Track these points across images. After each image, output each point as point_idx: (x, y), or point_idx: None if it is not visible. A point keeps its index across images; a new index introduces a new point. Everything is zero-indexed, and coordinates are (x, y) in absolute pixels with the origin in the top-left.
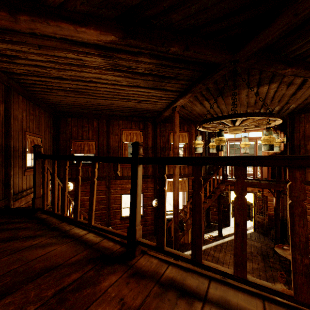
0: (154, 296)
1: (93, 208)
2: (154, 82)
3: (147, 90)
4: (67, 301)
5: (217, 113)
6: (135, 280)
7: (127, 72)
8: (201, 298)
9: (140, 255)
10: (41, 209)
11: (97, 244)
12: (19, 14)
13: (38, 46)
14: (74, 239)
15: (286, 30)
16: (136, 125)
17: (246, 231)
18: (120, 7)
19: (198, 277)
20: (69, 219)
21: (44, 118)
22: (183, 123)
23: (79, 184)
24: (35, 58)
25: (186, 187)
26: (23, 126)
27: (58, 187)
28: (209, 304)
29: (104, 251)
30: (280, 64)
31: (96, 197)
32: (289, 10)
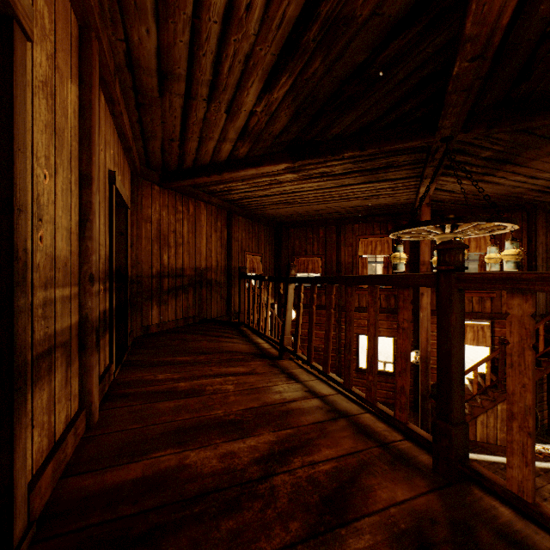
0: (273, 373)
1: (267, 321)
2: (366, 176)
3: (365, 185)
4: (230, 362)
5: (549, 186)
6: (270, 366)
7: (324, 177)
8: (298, 381)
9: (287, 360)
10: (243, 323)
11: (265, 349)
12: (222, 173)
13: (242, 180)
14: (253, 343)
15: (505, 83)
16: (381, 228)
17: (329, 336)
18: (284, 143)
19: (312, 376)
20: (256, 330)
21: (264, 234)
22: (478, 214)
23: (261, 301)
24: (242, 187)
25: (485, 339)
26: (242, 246)
27: (280, 314)
28: (299, 383)
29: (266, 353)
30: (549, 114)
31: (322, 333)
32: (448, 92)
